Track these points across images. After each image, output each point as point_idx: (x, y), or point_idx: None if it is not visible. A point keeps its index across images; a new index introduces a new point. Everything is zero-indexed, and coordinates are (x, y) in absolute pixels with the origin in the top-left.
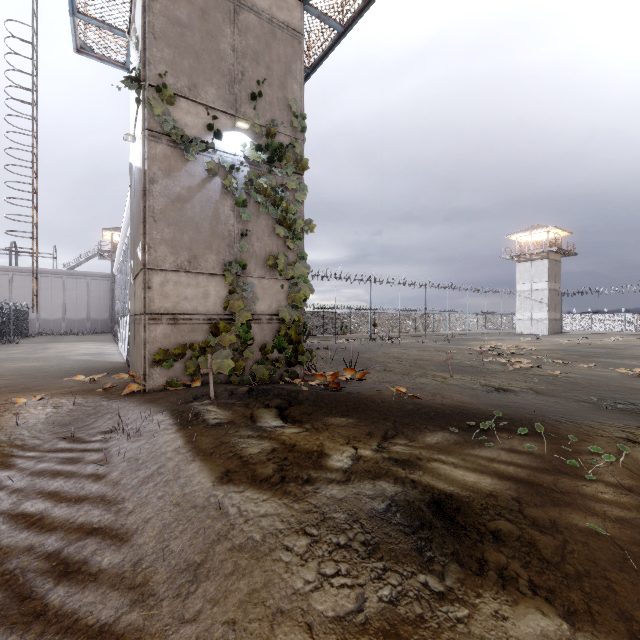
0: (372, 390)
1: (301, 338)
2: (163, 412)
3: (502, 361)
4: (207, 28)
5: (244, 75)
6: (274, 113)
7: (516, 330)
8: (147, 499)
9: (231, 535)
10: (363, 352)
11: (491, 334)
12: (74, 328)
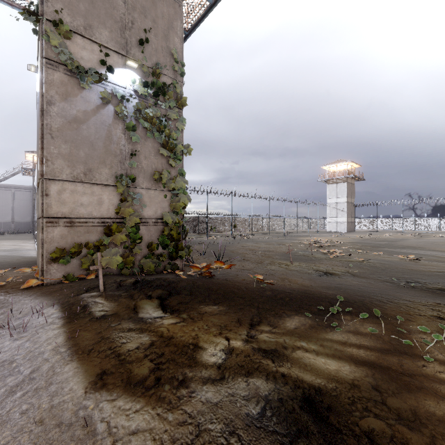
0: (236, 277)
1: (181, 237)
2: (55, 305)
3: (324, 251)
4: None
5: (134, 24)
6: (159, 58)
7: (327, 229)
8: (8, 416)
9: None
10: (227, 246)
11: (311, 232)
12: (0, 229)
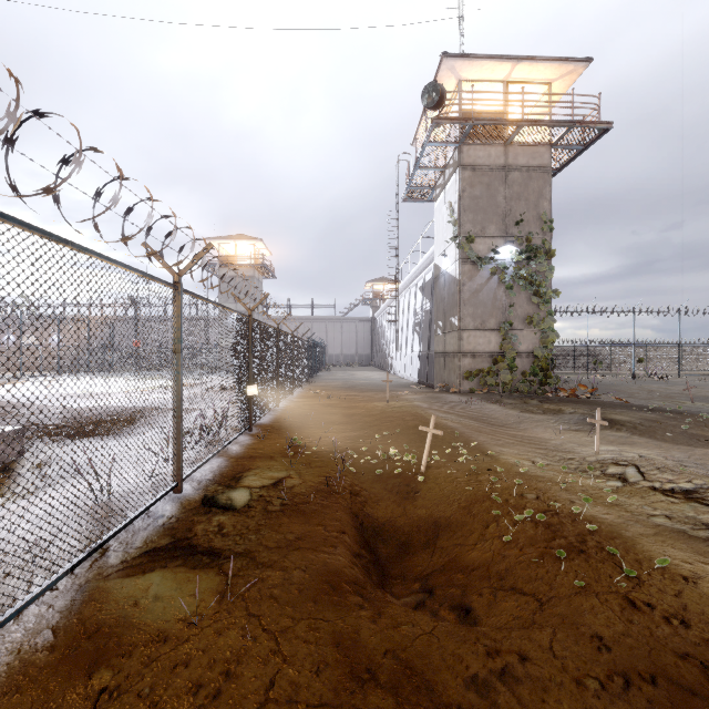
0: None
1: (549, 368)
2: (477, 399)
3: None
4: (490, 193)
5: (511, 211)
6: (530, 226)
7: None
8: (494, 414)
9: (528, 419)
10: (615, 386)
11: None
12: (348, 361)
